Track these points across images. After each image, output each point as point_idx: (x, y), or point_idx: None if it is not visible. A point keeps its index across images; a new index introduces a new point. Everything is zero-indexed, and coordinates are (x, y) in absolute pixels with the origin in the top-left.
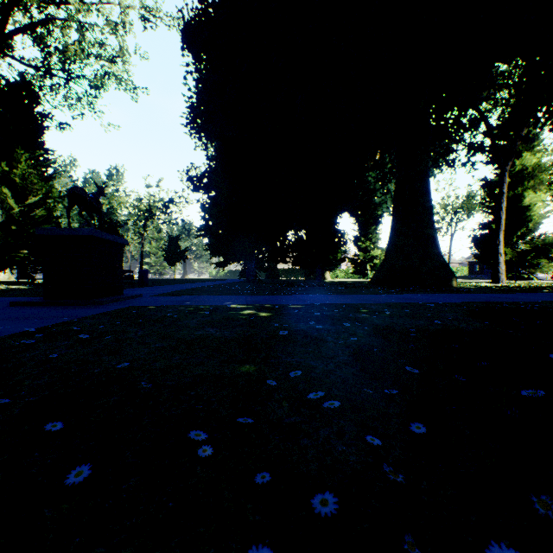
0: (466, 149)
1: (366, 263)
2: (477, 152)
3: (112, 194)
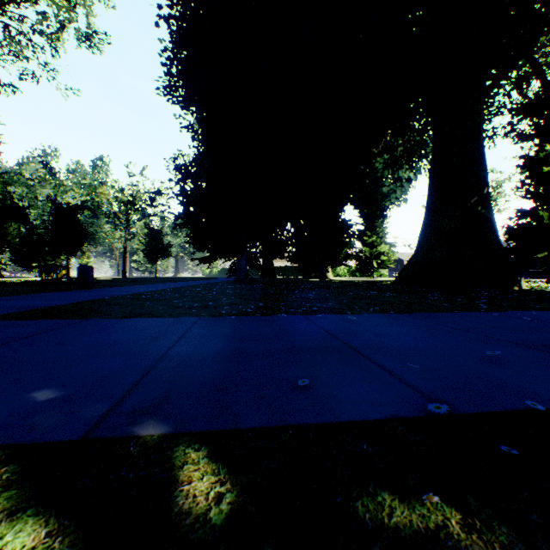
0: (511, 113)
1: (372, 259)
2: (532, 113)
3: (92, 185)
